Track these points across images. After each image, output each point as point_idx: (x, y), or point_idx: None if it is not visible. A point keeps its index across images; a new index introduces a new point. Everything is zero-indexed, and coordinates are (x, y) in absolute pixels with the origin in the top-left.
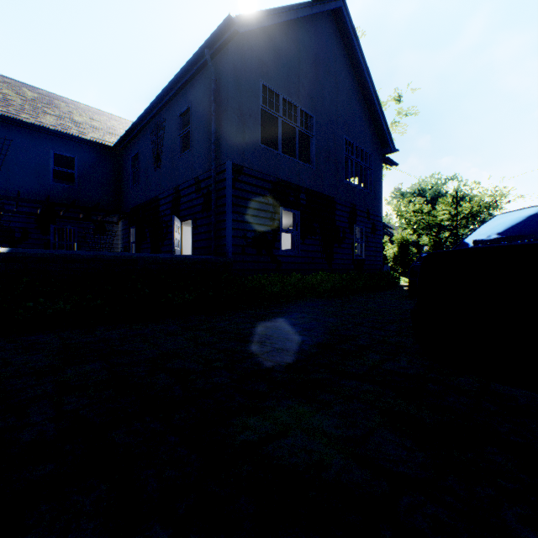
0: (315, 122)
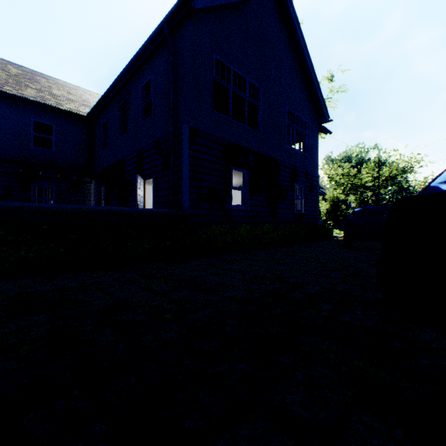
0: (262, 93)
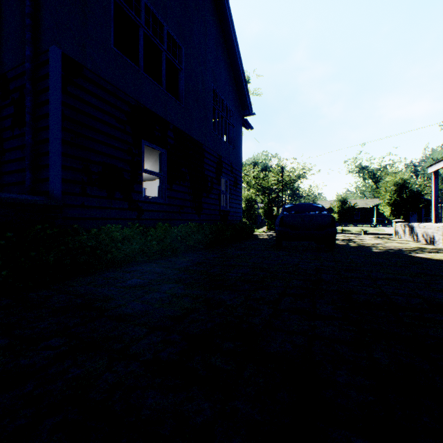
0: (184, 54)
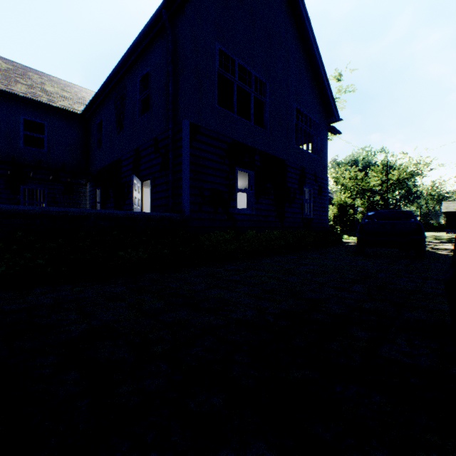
0: (268, 88)
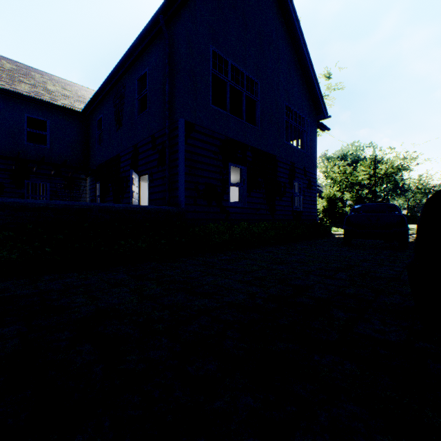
0: (260, 88)
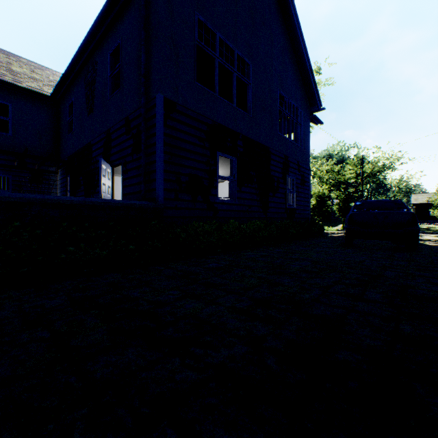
0: (252, 70)
